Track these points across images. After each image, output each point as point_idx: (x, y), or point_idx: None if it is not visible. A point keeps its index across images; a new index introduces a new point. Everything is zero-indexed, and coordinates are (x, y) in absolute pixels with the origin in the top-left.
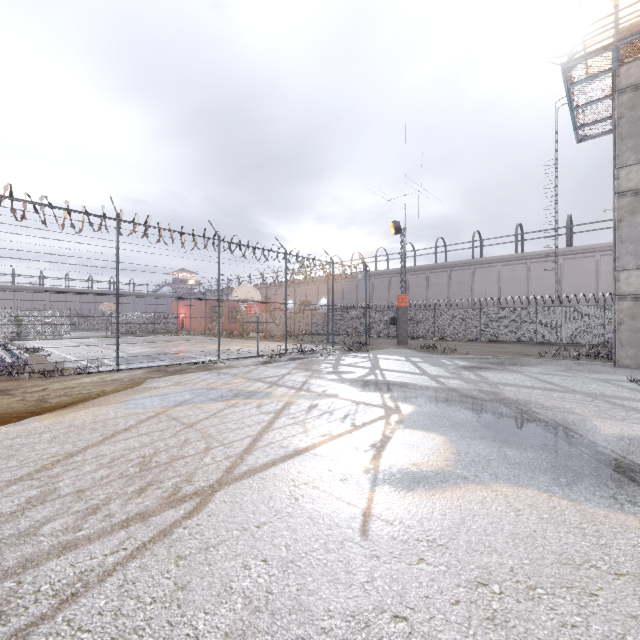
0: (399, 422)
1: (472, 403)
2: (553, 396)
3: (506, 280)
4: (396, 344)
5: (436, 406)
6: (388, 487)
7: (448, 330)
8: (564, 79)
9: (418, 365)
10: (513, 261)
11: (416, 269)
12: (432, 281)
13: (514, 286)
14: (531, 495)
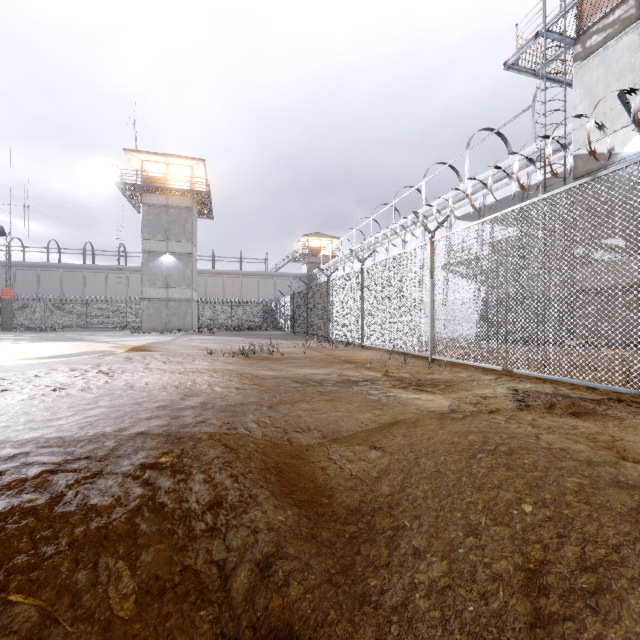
0: (5, 341)
1: (46, 338)
2: (89, 336)
3: (112, 284)
4: (0, 331)
5: (26, 339)
6: (1, 344)
7: (58, 321)
8: (118, 188)
9: (21, 335)
10: (117, 271)
11: (25, 265)
12: (44, 278)
13: (118, 289)
14: (48, 342)
